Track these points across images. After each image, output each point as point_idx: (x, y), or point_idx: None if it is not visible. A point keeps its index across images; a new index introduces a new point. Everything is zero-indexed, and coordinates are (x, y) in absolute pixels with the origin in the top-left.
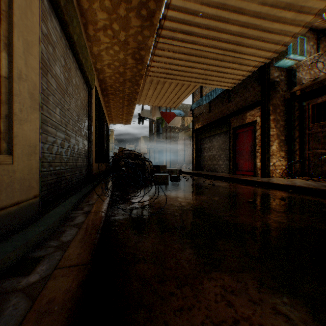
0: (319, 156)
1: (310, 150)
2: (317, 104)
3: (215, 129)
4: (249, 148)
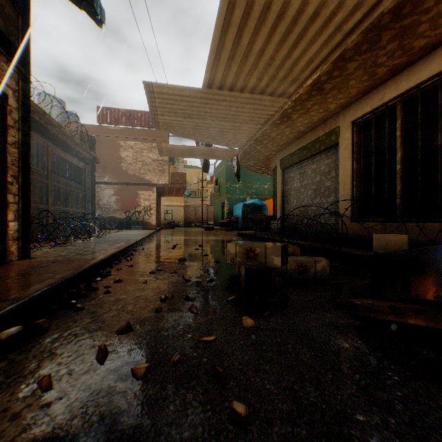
0: None
1: None
2: None
3: None
4: None
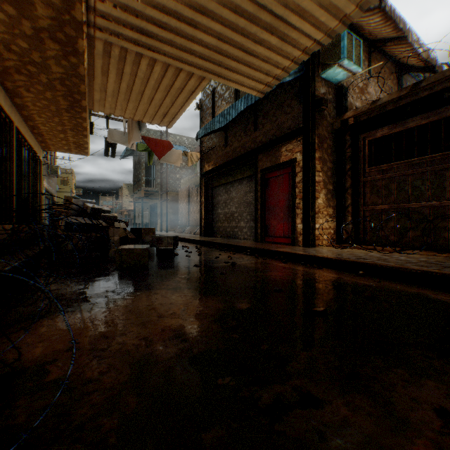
0: (379, 214)
1: (367, 205)
2: (371, 141)
3: (234, 172)
4: (286, 202)
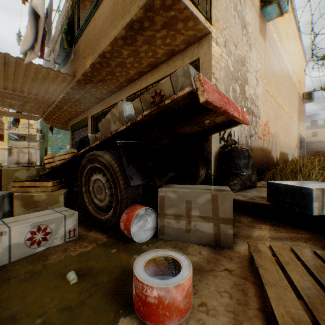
0: None
1: None
2: None
3: None
4: None
